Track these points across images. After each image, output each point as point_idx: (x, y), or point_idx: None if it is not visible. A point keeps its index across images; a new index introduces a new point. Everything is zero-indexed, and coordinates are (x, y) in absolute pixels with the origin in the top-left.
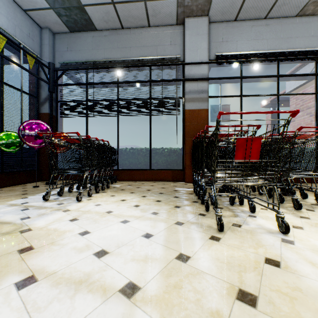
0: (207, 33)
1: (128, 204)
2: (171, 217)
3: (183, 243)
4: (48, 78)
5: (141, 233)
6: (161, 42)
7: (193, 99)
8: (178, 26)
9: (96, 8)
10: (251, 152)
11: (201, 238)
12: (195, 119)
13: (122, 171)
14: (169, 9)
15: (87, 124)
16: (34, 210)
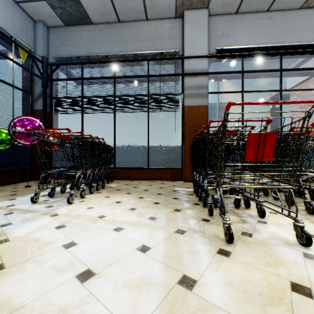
0: (207, 26)
1: (124, 207)
2: (171, 224)
3: (186, 259)
4: (41, 72)
5: (136, 245)
6: (159, 36)
7: (192, 95)
8: (176, 19)
9: (91, 0)
10: (264, 150)
11: (207, 253)
12: (194, 115)
13: (119, 169)
14: (167, 0)
15: (82, 122)
16: (18, 215)
